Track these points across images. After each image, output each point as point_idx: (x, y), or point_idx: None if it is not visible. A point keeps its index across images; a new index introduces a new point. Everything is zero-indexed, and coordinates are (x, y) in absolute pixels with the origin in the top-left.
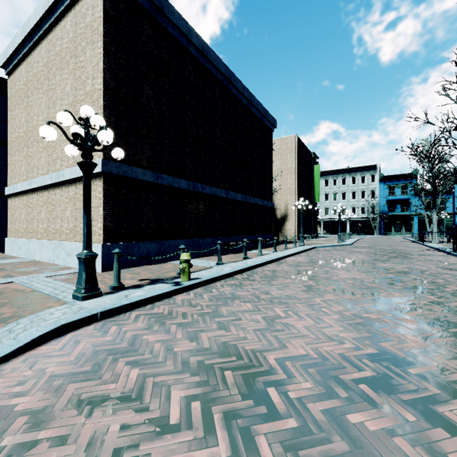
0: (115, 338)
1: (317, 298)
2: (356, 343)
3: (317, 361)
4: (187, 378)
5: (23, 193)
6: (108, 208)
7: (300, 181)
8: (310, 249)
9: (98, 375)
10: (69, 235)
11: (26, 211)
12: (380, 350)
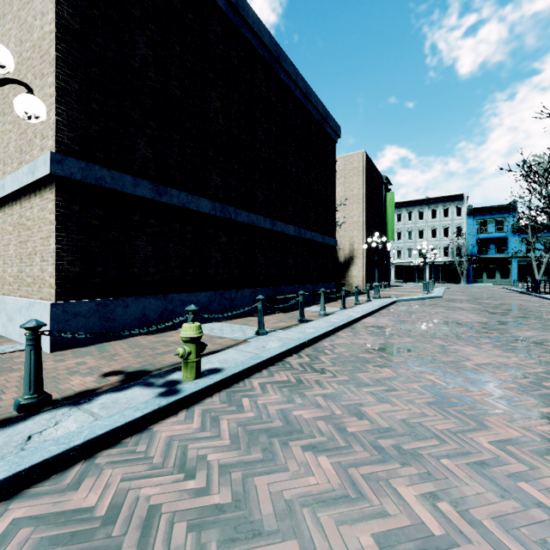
0: None
1: (476, 431)
2: None
3: None
4: None
5: None
6: (67, 240)
7: (369, 213)
8: (391, 304)
9: None
10: (13, 287)
11: None
12: None
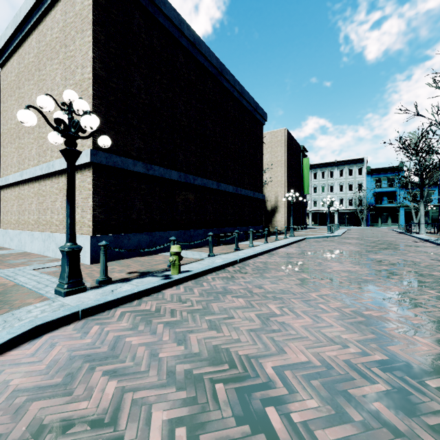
0: (95, 340)
1: (312, 292)
2: (362, 347)
3: (320, 370)
4: (172, 394)
5: (15, 184)
6: (98, 199)
7: (290, 174)
8: (301, 240)
9: (69, 389)
10: (59, 227)
11: (17, 202)
12: (389, 356)
